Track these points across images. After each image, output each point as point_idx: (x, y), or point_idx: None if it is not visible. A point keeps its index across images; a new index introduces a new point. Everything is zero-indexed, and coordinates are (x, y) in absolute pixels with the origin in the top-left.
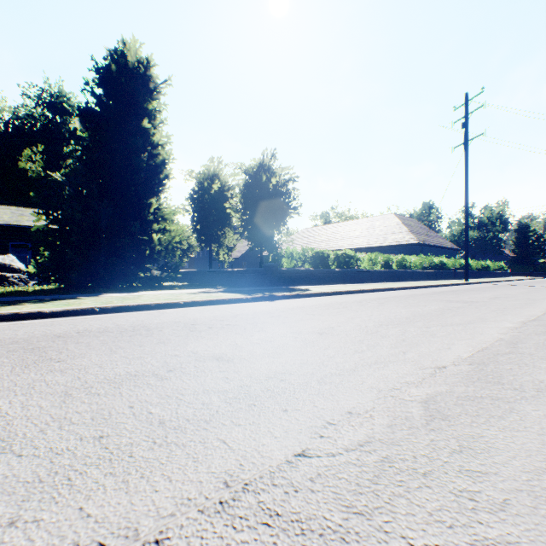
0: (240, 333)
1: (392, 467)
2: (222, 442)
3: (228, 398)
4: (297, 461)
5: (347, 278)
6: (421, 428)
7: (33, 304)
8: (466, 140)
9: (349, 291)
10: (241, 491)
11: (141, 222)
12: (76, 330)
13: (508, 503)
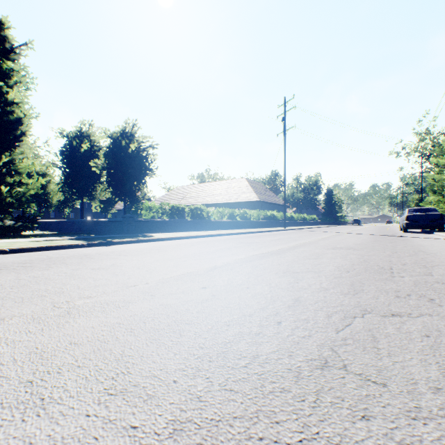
0: (21, 272)
1: None
2: None
3: None
4: None
5: (198, 227)
6: (32, 322)
7: None
8: (284, 129)
9: (185, 237)
10: None
11: None
12: None
13: (3, 353)
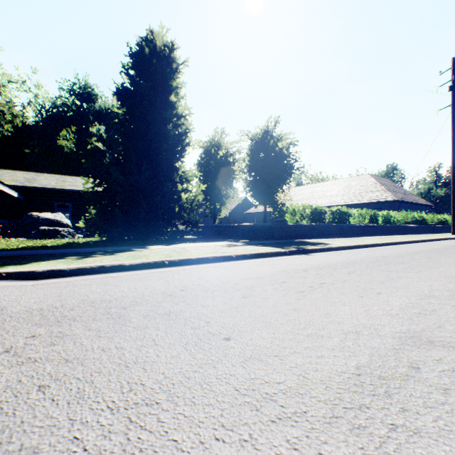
0: (364, 296)
1: None
2: None
3: None
4: None
5: (342, 232)
6: None
7: (106, 257)
8: (453, 102)
9: (366, 244)
10: None
11: (168, 183)
12: (175, 287)
13: None
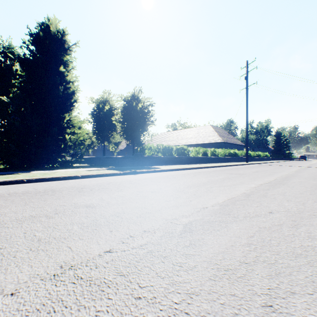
0: (107, 192)
1: (151, 254)
2: (68, 248)
3: (82, 226)
4: (104, 255)
5: (182, 161)
6: (176, 237)
7: None
8: (247, 86)
9: (181, 168)
10: (67, 269)
11: (59, 128)
12: (8, 193)
13: (196, 267)
